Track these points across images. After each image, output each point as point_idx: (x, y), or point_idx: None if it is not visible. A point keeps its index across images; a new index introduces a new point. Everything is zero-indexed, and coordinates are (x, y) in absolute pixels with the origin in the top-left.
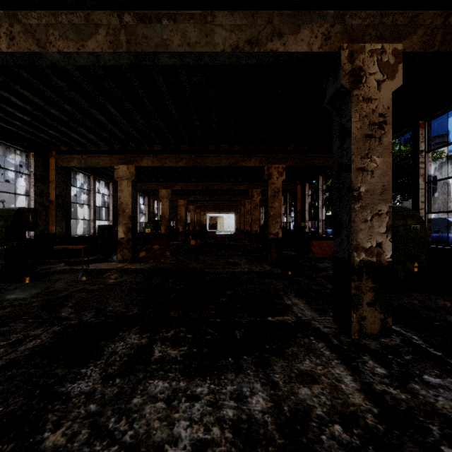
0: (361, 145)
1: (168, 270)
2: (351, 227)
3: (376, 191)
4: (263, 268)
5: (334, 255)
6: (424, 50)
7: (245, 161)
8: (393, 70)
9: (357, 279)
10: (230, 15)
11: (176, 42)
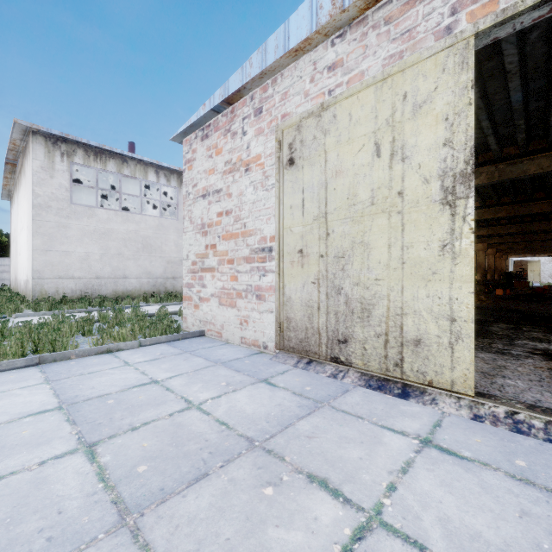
0: None
1: (492, 308)
2: None
3: None
4: None
5: None
6: None
7: None
8: None
9: None
10: None
11: (532, 169)
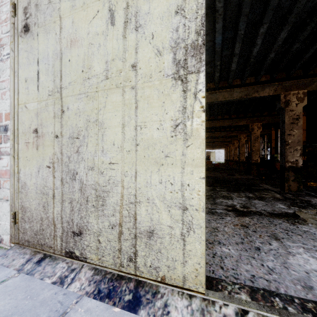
0: (289, 126)
1: None
2: (285, 154)
3: (295, 142)
4: (249, 177)
5: (280, 165)
6: None
7: (238, 122)
8: (302, 99)
9: (287, 172)
10: (239, 89)
11: (220, 98)
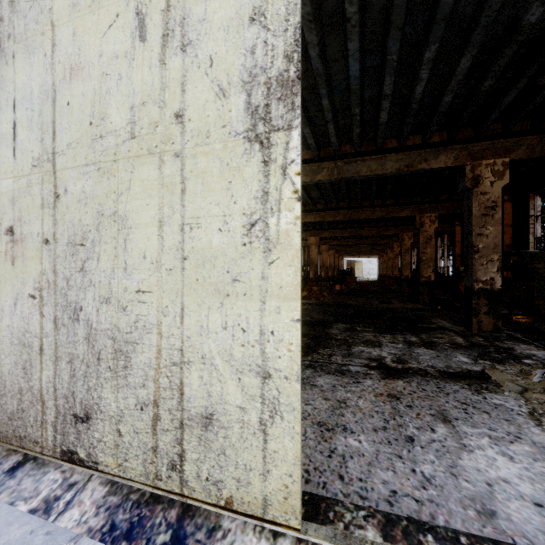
0: (479, 220)
1: (332, 304)
2: (472, 268)
3: (490, 247)
4: (415, 306)
5: (465, 286)
6: (528, 157)
7: (397, 212)
8: (501, 175)
9: (476, 298)
10: (396, 155)
11: (364, 170)
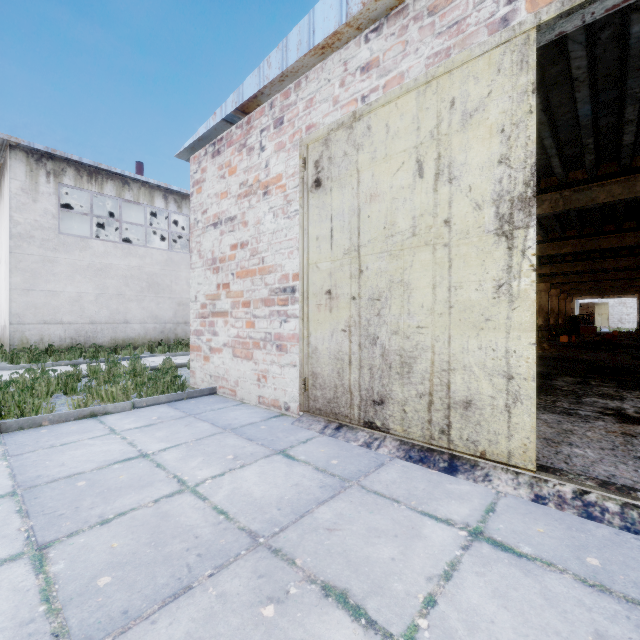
0: None
1: (556, 358)
2: None
3: None
4: None
5: None
6: None
7: None
8: None
9: None
10: None
11: (602, 197)
